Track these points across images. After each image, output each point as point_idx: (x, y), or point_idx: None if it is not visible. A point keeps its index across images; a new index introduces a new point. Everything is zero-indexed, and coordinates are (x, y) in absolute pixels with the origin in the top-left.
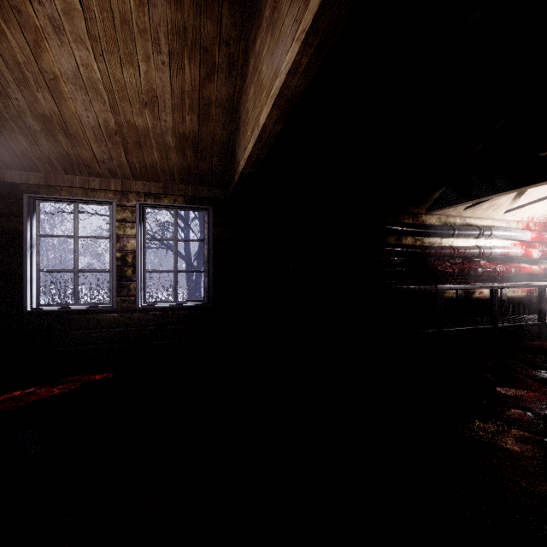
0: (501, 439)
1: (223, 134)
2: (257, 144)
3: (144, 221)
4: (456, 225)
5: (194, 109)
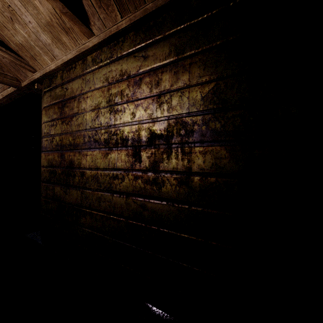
0: None
1: None
2: None
3: None
4: None
5: None
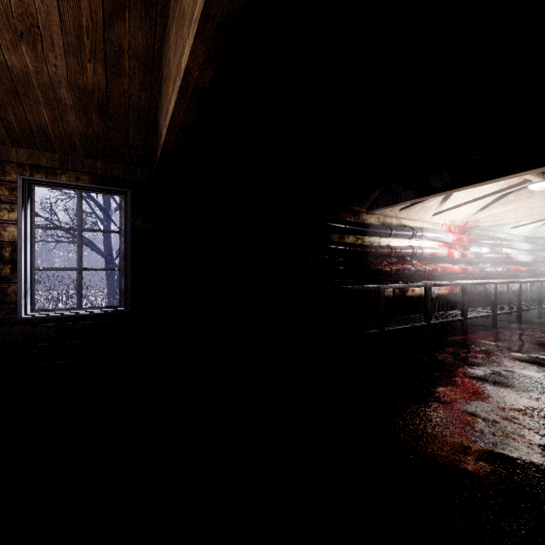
0: (464, 460)
1: (141, 97)
2: (180, 100)
3: (31, 203)
4: (393, 225)
5: (98, 56)
